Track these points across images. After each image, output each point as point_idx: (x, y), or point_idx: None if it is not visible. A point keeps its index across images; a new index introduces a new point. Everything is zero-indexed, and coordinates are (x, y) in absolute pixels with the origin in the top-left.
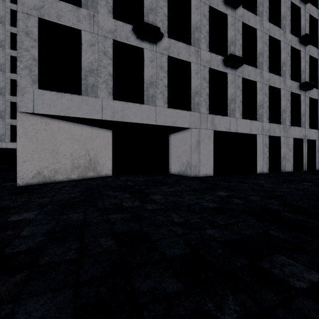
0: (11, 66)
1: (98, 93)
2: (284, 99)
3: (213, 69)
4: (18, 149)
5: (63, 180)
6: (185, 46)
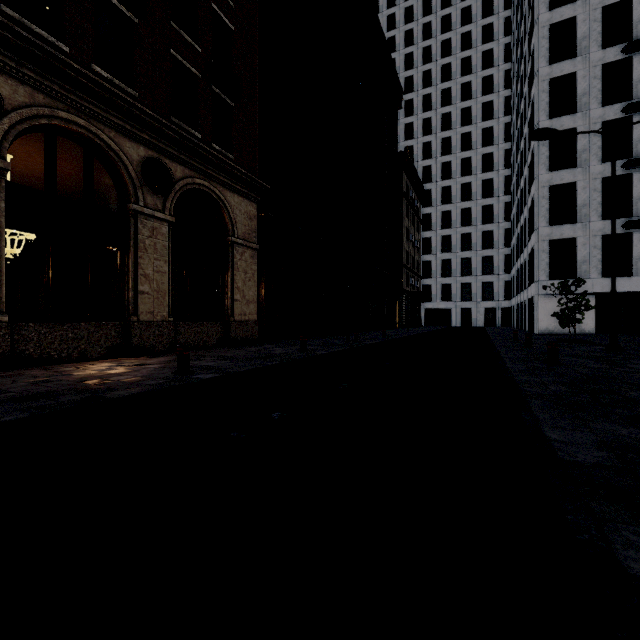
0: (440, 222)
1: (589, 276)
2: None
3: None
4: (538, 314)
5: (559, 333)
6: None
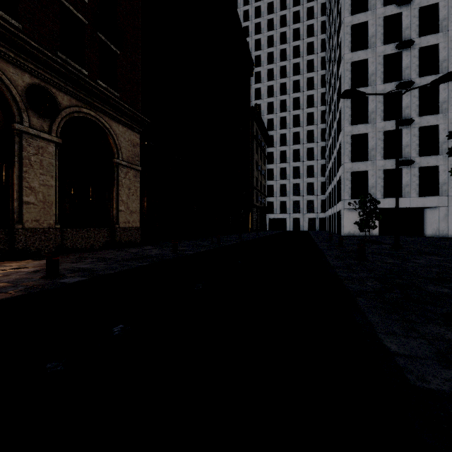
0: (279, 158)
1: (376, 196)
2: None
3: None
4: (344, 222)
5: (357, 235)
6: (433, 157)
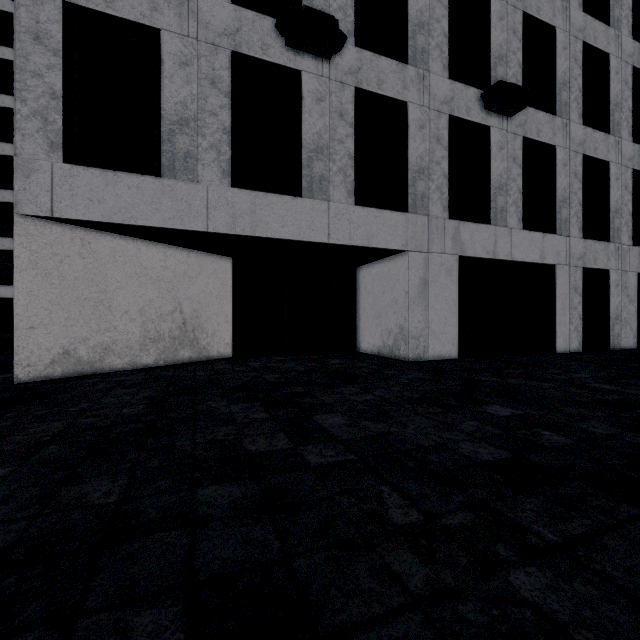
0: None
1: (198, 173)
2: (617, 187)
3: (457, 117)
4: (18, 300)
5: (123, 369)
6: (395, 65)
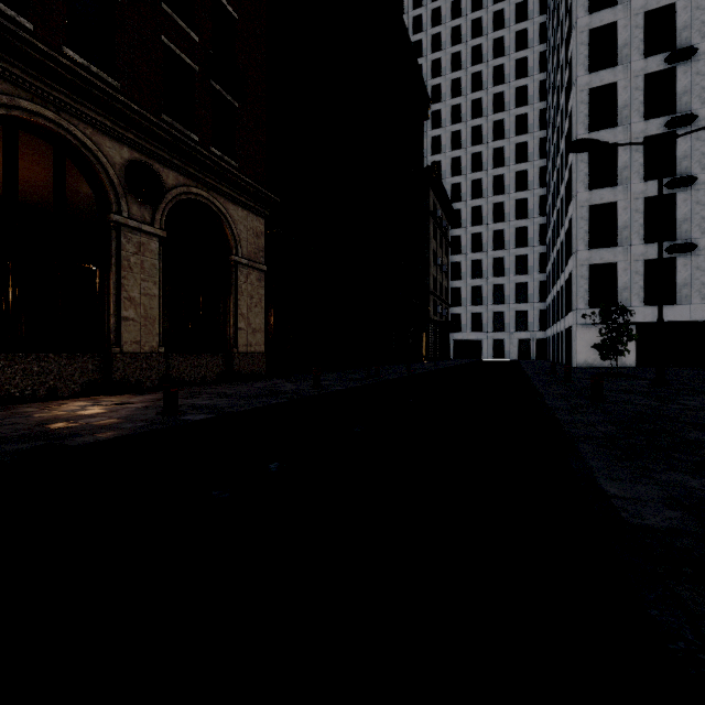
0: (471, 245)
1: (630, 304)
2: None
3: None
4: (576, 346)
5: (598, 367)
6: None
